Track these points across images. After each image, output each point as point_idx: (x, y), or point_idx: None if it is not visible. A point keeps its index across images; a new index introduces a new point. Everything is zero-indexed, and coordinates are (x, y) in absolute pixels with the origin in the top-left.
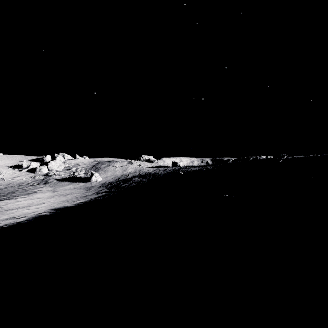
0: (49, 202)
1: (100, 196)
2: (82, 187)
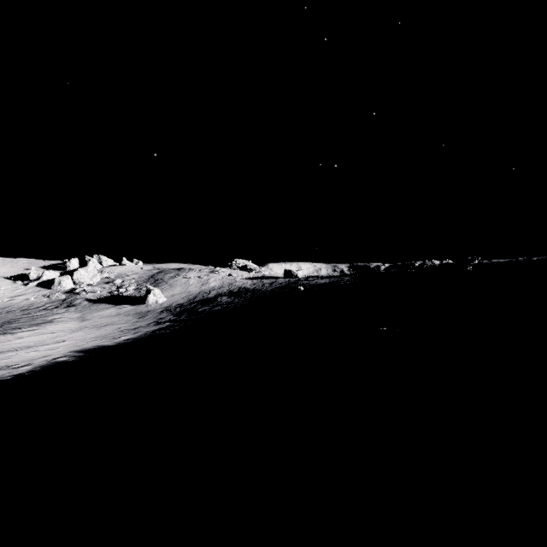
0: (73, 339)
1: (161, 327)
2: (132, 312)
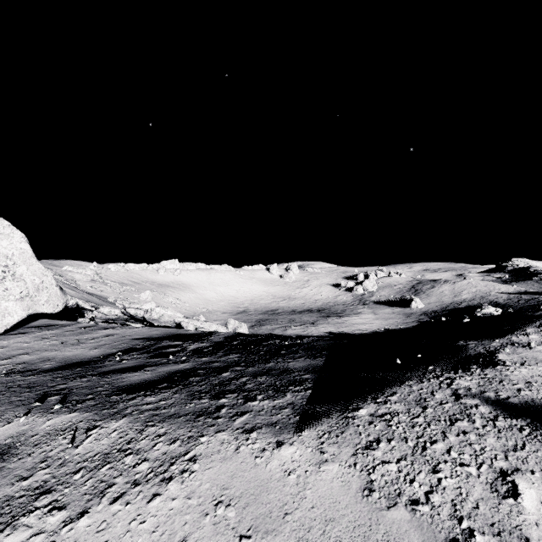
0: (376, 323)
1: None
2: (401, 313)
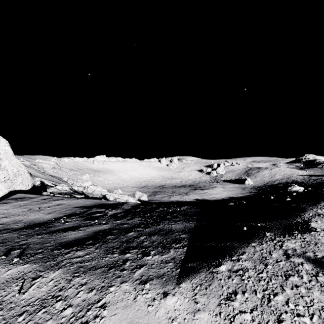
0: (224, 193)
1: (251, 194)
2: (239, 187)
